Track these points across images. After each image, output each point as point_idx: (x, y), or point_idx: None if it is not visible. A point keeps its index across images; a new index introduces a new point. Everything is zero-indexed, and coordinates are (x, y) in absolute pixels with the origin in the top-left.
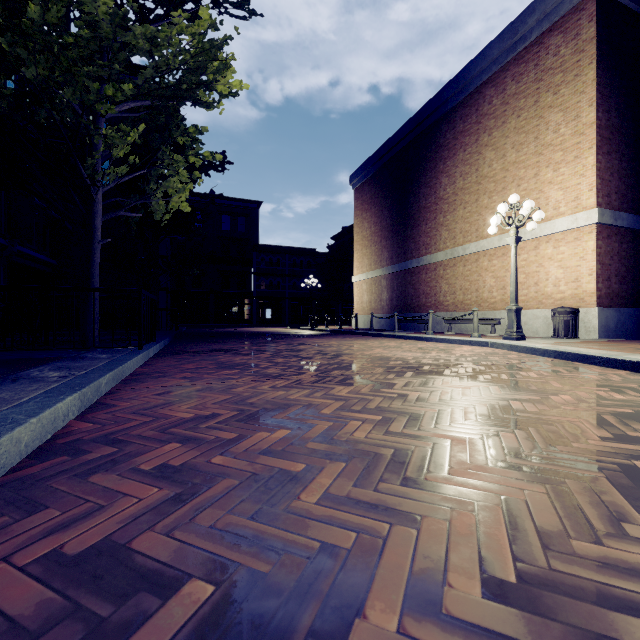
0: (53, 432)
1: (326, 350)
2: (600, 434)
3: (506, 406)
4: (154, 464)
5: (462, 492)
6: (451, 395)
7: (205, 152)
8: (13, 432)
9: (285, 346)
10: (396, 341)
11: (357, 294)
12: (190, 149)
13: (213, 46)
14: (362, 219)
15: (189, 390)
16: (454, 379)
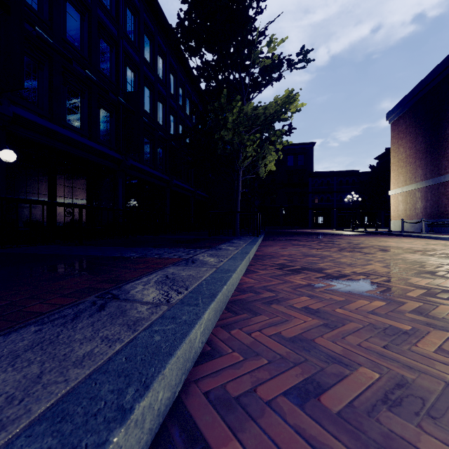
0: (254, 253)
1: (352, 242)
2: (448, 269)
3: (423, 262)
4: (283, 259)
5: (363, 268)
6: (401, 258)
7: (284, 141)
8: (252, 249)
9: (327, 239)
10: (415, 239)
11: (393, 204)
12: (277, 142)
13: (289, 99)
14: (398, 146)
15: (284, 250)
16: (416, 255)
